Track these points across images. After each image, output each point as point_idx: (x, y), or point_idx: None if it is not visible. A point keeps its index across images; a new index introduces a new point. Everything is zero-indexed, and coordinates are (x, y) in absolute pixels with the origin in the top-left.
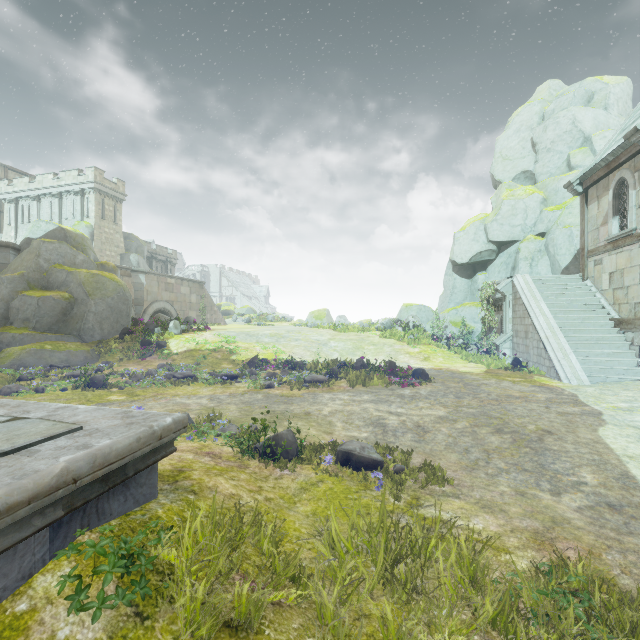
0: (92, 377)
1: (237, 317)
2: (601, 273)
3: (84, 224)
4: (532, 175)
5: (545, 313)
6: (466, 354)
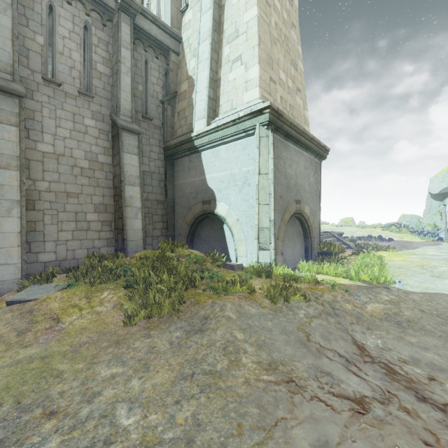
0: None
1: None
2: None
3: None
4: None
5: None
6: (422, 237)
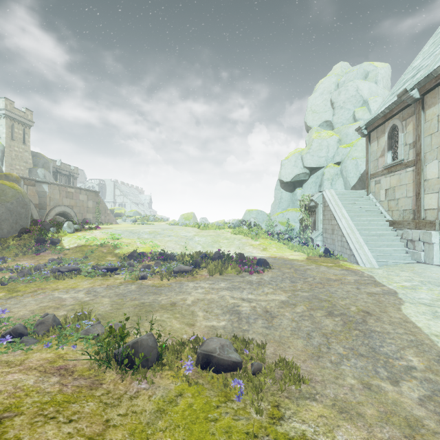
0: None
1: (126, 218)
2: (380, 189)
3: None
4: (331, 124)
5: (345, 216)
6: (291, 245)
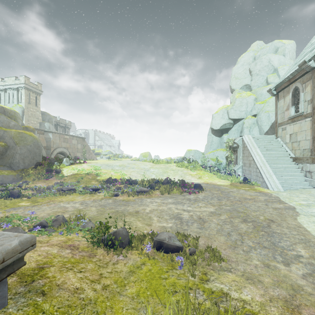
0: (11, 191)
1: (103, 156)
2: (285, 134)
3: (18, 106)
4: (249, 86)
5: (259, 154)
6: (219, 175)
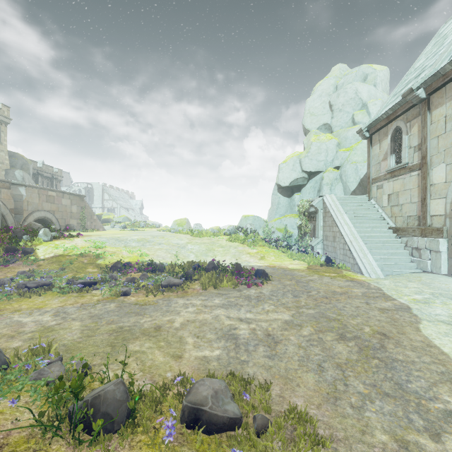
0: None
1: (115, 224)
2: (382, 195)
3: None
4: (330, 127)
5: (348, 223)
6: (290, 253)
